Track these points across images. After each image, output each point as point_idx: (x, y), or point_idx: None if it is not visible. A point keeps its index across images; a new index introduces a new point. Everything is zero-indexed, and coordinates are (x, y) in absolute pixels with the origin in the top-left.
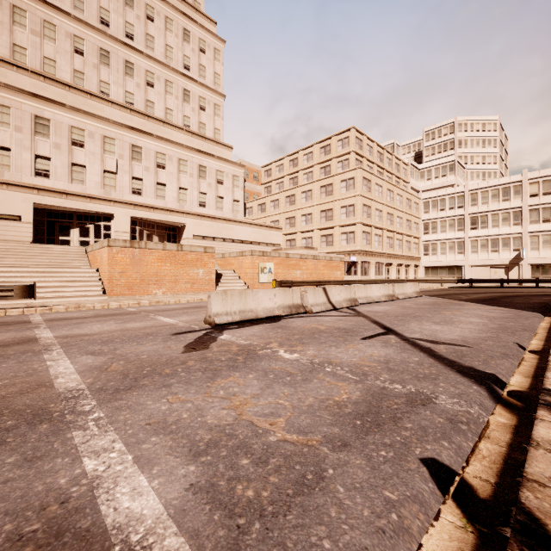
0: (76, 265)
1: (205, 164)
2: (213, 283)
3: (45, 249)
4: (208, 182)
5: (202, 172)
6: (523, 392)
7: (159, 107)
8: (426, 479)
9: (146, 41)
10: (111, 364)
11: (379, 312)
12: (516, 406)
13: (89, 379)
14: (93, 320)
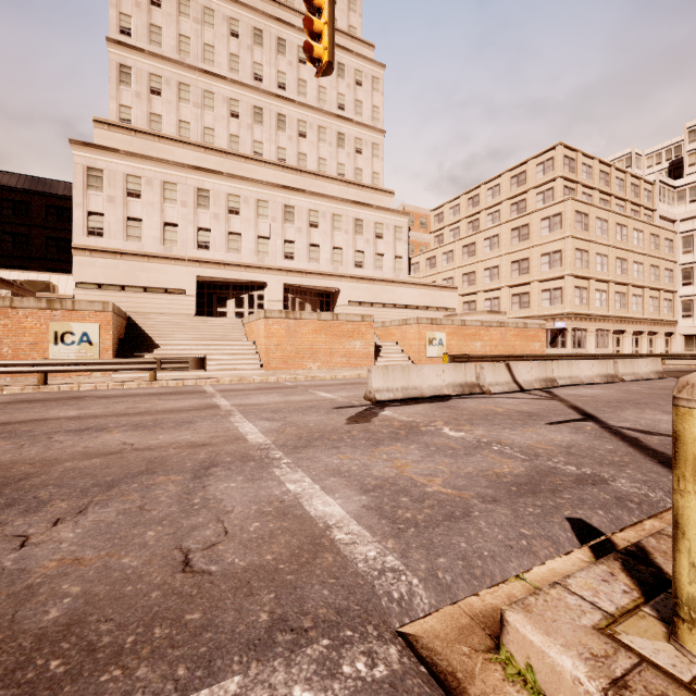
0: (234, 338)
1: (362, 217)
2: (372, 357)
3: (207, 322)
4: (365, 238)
5: (359, 227)
6: None
7: (312, 158)
8: (566, 530)
9: (298, 88)
10: (285, 428)
11: (585, 396)
12: None
13: (271, 437)
14: (257, 392)
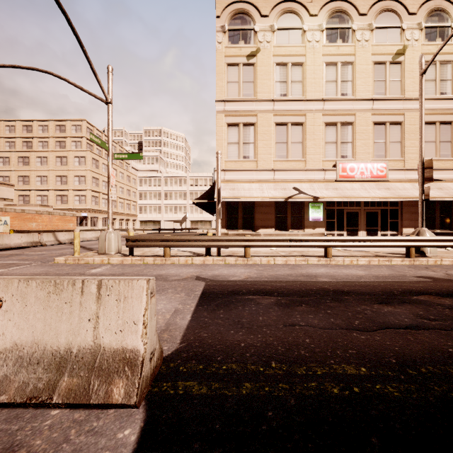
0: None
1: None
2: None
3: None
4: None
5: None
6: None
7: None
8: None
9: None
10: None
11: (86, 243)
12: None
13: None
14: None
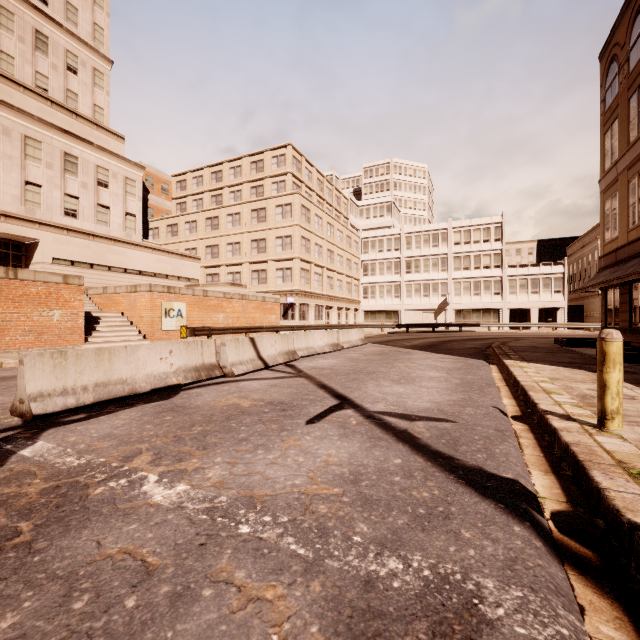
0: None
1: (76, 153)
2: (82, 332)
3: None
4: (82, 182)
5: (71, 164)
6: (570, 513)
7: None
8: None
9: None
10: None
11: (325, 368)
12: (593, 566)
13: None
14: None
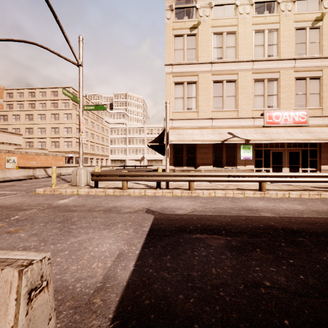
0: None
1: None
2: None
3: None
4: None
5: None
6: None
7: None
8: None
9: None
10: None
11: (68, 177)
12: None
13: None
14: None
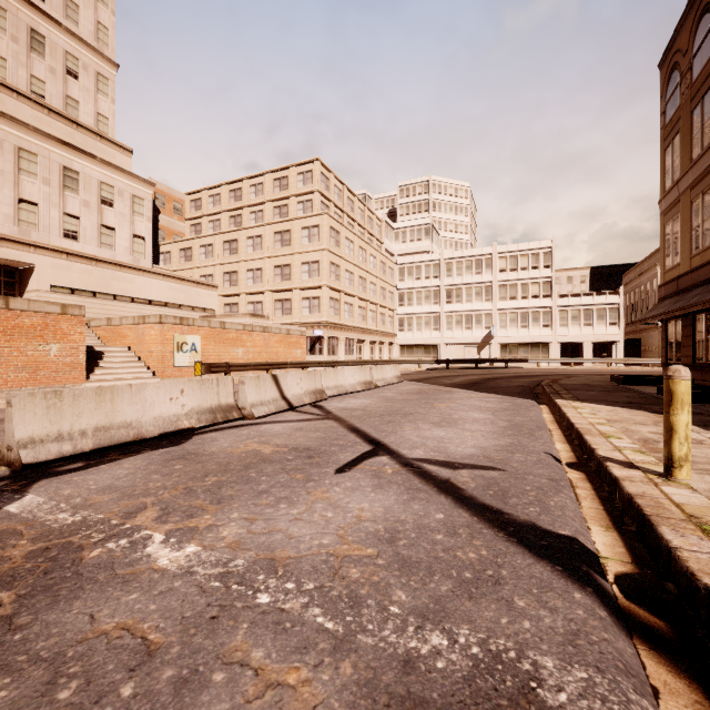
0: None
1: (76, 168)
2: (83, 369)
3: None
4: (84, 200)
5: (71, 180)
6: (636, 576)
7: None
8: None
9: None
10: None
11: (356, 409)
12: (666, 639)
13: None
14: None
